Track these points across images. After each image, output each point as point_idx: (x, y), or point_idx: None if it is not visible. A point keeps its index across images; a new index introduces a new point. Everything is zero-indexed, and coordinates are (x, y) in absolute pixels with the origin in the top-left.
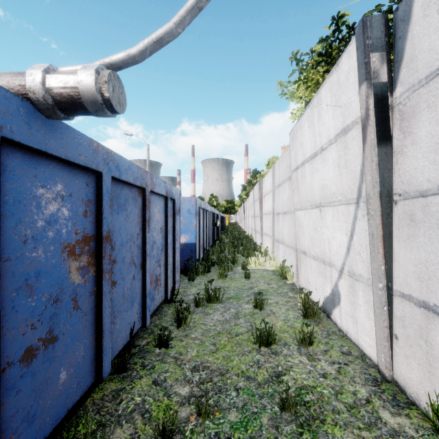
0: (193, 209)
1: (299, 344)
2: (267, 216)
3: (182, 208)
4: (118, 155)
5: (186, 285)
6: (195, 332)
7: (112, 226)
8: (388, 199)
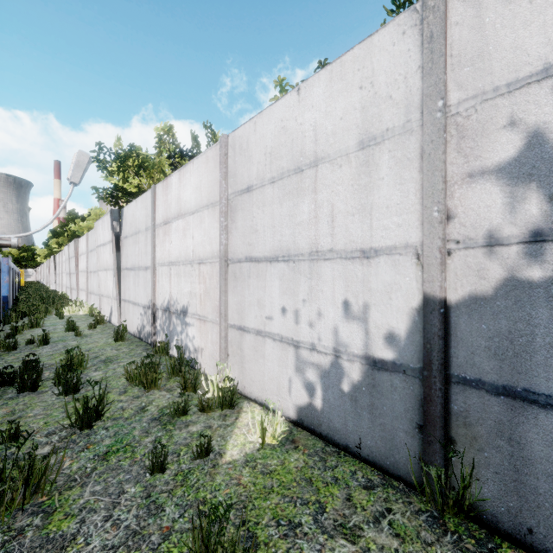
0: (5, 268)
1: (90, 329)
2: (83, 273)
3: None
4: None
5: (3, 326)
6: (29, 335)
7: None
8: (120, 270)
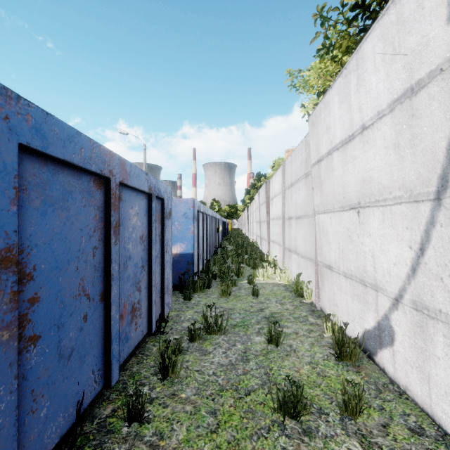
0: (190, 213)
1: (342, 413)
2: (275, 221)
3: (177, 212)
4: (39, 109)
5: (180, 306)
6: (187, 387)
7: (26, 238)
8: None
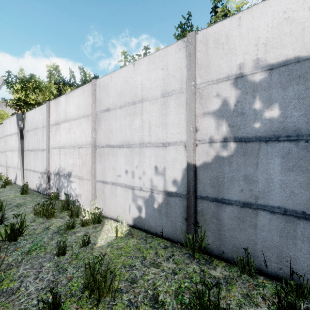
0: None
1: (1, 188)
2: None
3: None
4: None
5: None
6: None
7: None
8: (23, 151)
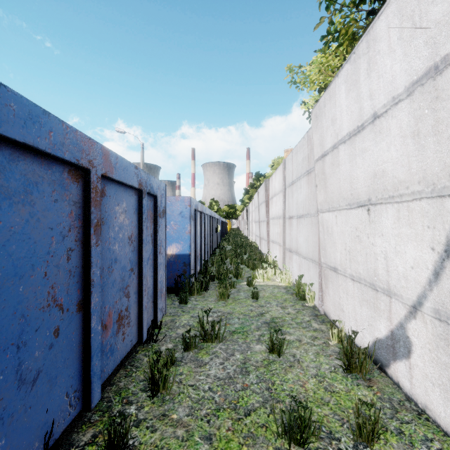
0: (186, 211)
1: (355, 439)
2: (275, 221)
3: (173, 211)
4: None
5: (175, 311)
6: (179, 406)
7: None
8: None
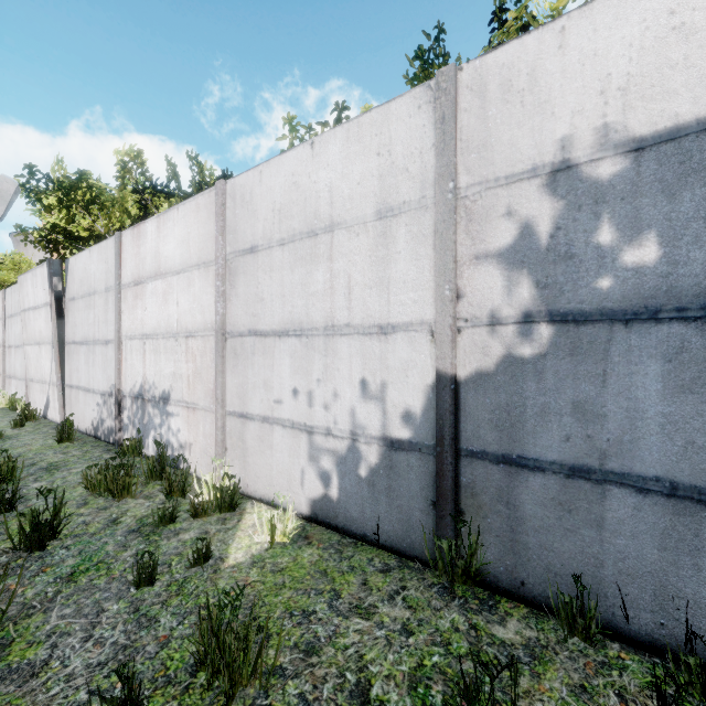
0: None
1: (14, 428)
2: None
3: None
4: None
5: None
6: None
7: None
8: (63, 344)
